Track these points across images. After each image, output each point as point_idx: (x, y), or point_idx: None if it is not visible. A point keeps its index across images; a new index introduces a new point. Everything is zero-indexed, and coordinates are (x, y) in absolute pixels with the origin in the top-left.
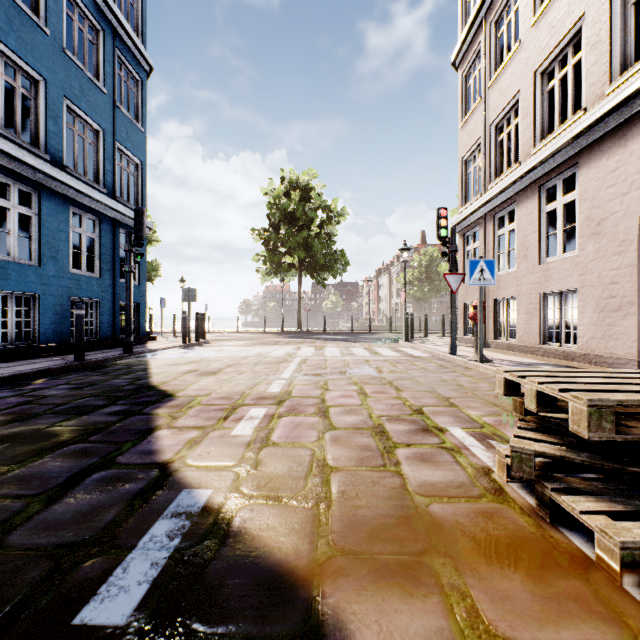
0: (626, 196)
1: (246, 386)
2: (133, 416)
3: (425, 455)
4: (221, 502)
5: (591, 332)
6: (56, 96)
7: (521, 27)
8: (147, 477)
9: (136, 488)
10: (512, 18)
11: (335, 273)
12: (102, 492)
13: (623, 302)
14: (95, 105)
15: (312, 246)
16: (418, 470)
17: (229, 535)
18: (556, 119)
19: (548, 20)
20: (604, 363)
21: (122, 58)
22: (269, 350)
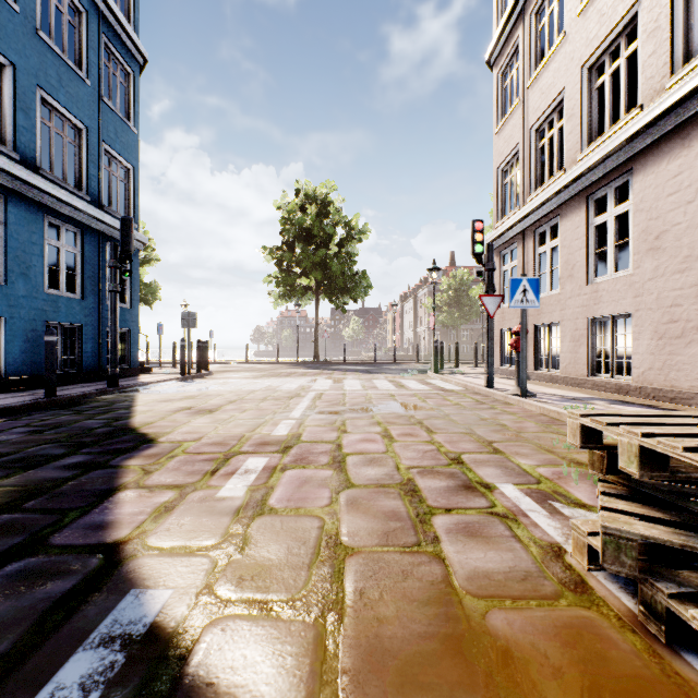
0: (691, 205)
1: (247, 428)
2: (94, 470)
3: (472, 526)
4: (181, 614)
5: (648, 362)
6: (27, 85)
7: (566, 17)
8: (83, 569)
9: (61, 589)
10: (555, 8)
11: (356, 297)
12: (7, 598)
13: (687, 327)
14: (77, 98)
15: (330, 266)
16: (464, 551)
17: (181, 682)
18: (606, 120)
19: (597, 7)
20: (664, 398)
21: (110, 46)
22: (280, 383)
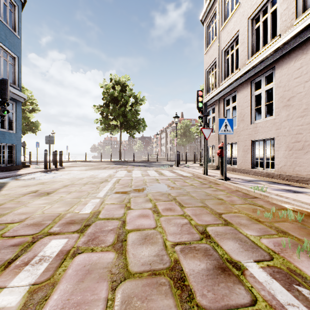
0: (307, 83)
1: (65, 207)
2: None
3: None
4: None
5: (284, 162)
6: None
7: None
8: None
9: None
10: None
11: (139, 130)
12: None
13: (305, 144)
14: None
15: (127, 115)
16: None
17: None
18: (260, 44)
19: None
20: (293, 180)
21: None
22: (99, 173)
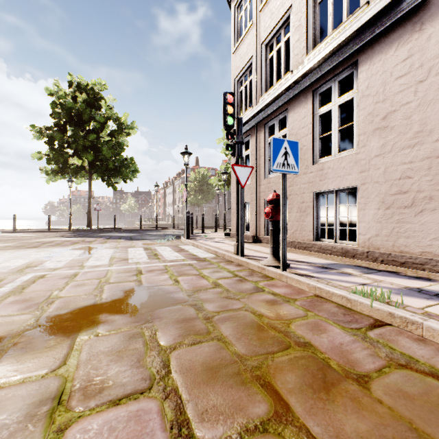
0: (423, 83)
1: None
2: None
3: None
4: None
5: (375, 229)
6: None
7: None
8: None
9: None
10: None
11: (126, 178)
12: None
13: (418, 197)
14: None
15: (101, 150)
16: None
17: None
18: (329, 26)
19: None
20: (394, 262)
21: None
22: (5, 259)
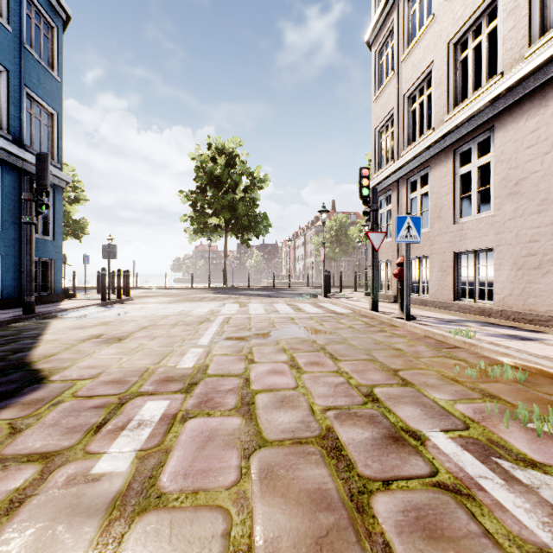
0: (547, 155)
1: (152, 359)
2: None
3: (425, 515)
4: None
5: (508, 289)
6: None
7: (434, 2)
8: None
9: None
10: None
11: (258, 234)
12: None
13: (544, 260)
14: None
15: (237, 208)
16: None
17: None
18: (470, 86)
19: None
20: (523, 319)
21: None
22: (192, 307)
